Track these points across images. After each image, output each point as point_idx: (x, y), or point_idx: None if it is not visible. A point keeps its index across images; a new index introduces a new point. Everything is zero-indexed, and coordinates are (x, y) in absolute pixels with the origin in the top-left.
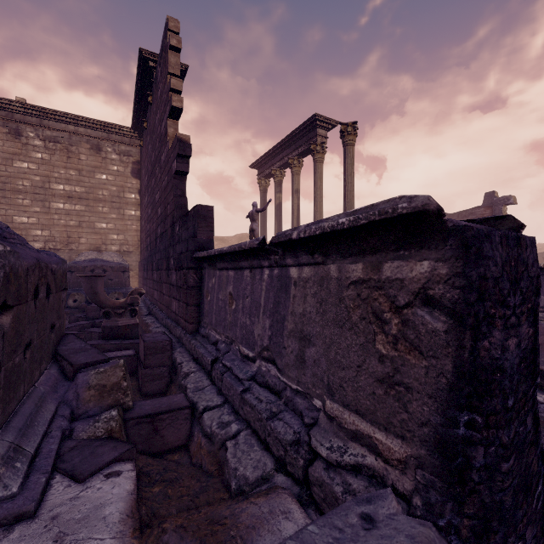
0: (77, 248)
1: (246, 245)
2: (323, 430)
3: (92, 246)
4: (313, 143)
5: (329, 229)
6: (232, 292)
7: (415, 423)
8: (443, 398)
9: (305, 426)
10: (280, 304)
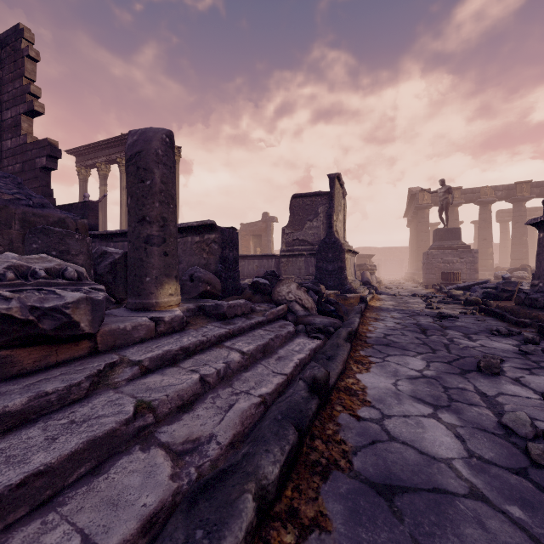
0: None
1: None
2: None
3: None
4: None
5: (190, 225)
6: None
7: (212, 271)
8: (217, 263)
9: None
10: None
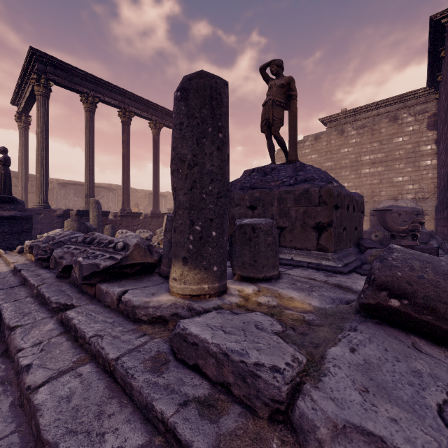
0: (378, 199)
1: None
2: None
3: (389, 196)
4: None
5: None
6: None
7: None
8: None
9: None
10: None
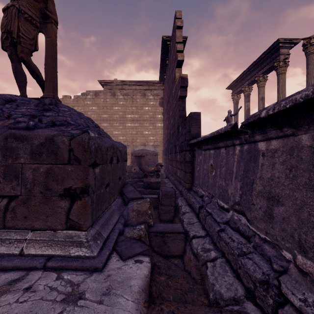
0: (136, 144)
1: (221, 130)
2: (294, 280)
3: (141, 143)
4: (276, 61)
5: (302, 99)
6: (212, 164)
7: None
8: None
9: (274, 271)
10: (249, 171)
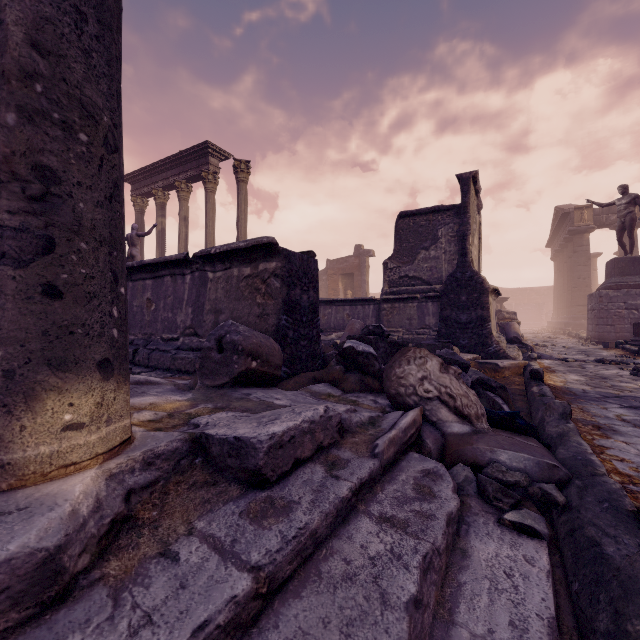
0: None
1: (172, 257)
2: None
3: None
4: (204, 170)
5: (234, 248)
6: (151, 297)
7: (270, 327)
8: (279, 313)
9: None
10: (201, 296)
